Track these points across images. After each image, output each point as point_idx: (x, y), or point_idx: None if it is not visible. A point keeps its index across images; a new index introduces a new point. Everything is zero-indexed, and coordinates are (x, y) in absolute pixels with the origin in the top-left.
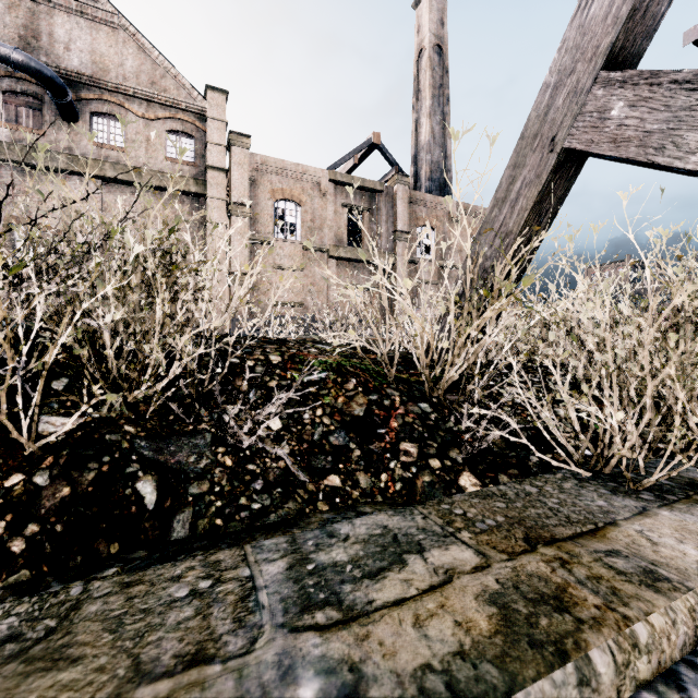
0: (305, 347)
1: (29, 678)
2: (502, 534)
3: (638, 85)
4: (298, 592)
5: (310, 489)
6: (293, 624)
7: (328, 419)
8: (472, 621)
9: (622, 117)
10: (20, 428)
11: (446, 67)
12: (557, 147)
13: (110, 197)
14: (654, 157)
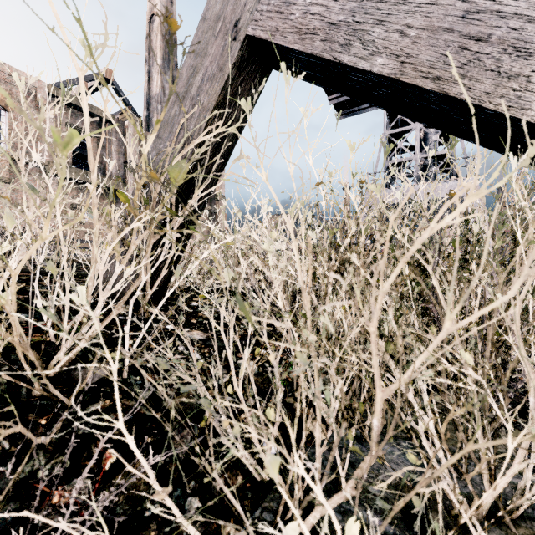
0: None
1: None
2: None
3: None
4: None
5: None
6: None
7: None
8: None
9: (307, 2)
10: None
11: (175, 38)
12: (241, 34)
13: None
14: (341, 55)
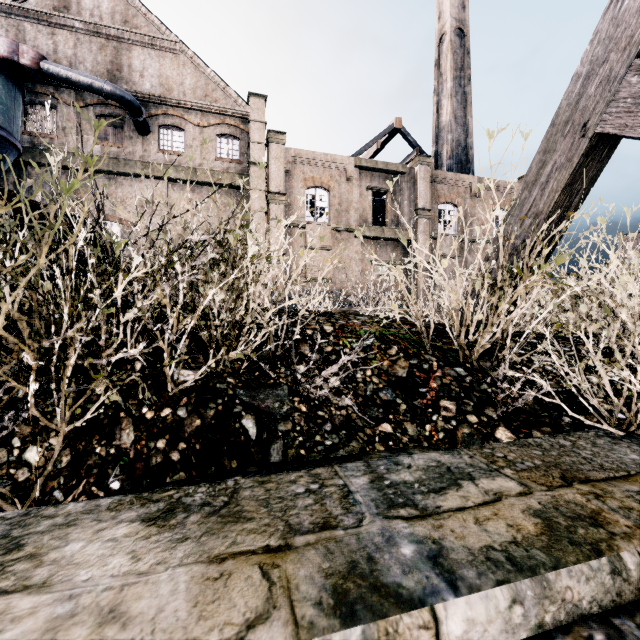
0: (349, 318)
1: (227, 525)
2: (540, 473)
3: None
4: (382, 497)
5: (368, 433)
6: (385, 514)
7: (377, 378)
8: (521, 525)
9: None
10: (163, 376)
11: (467, 48)
12: (589, 132)
13: (173, 195)
14: None
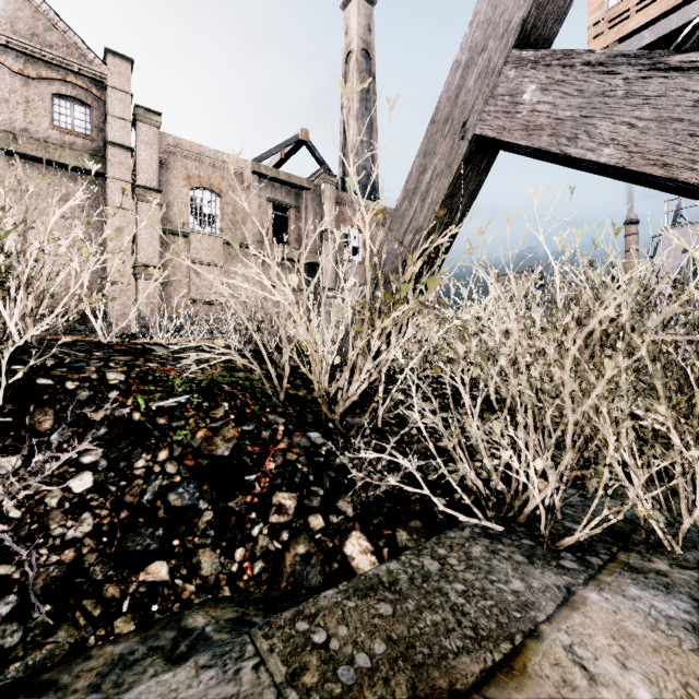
0: (178, 357)
1: None
2: (374, 697)
3: (551, 66)
4: None
5: (109, 595)
6: None
7: (175, 465)
8: None
9: (534, 101)
10: None
11: (373, 73)
12: (469, 134)
13: None
14: (567, 148)
